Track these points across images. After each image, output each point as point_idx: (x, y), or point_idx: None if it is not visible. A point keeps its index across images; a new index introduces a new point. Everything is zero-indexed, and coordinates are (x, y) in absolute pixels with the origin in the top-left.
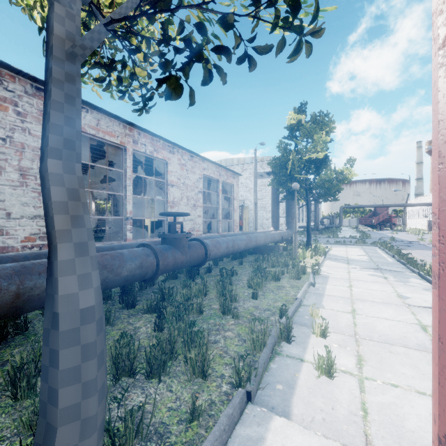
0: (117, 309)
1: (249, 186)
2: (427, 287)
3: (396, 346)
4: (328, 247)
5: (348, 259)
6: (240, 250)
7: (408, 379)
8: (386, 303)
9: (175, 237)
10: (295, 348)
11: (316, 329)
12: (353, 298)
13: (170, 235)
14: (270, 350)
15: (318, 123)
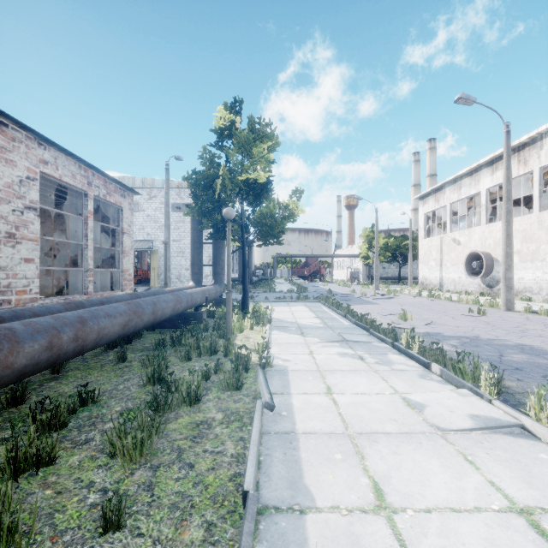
0: None
1: (161, 221)
2: (419, 370)
3: None
4: (270, 308)
5: (299, 326)
6: (108, 340)
7: None
8: (408, 434)
9: None
10: None
11: None
12: (352, 433)
13: None
14: None
15: (258, 134)
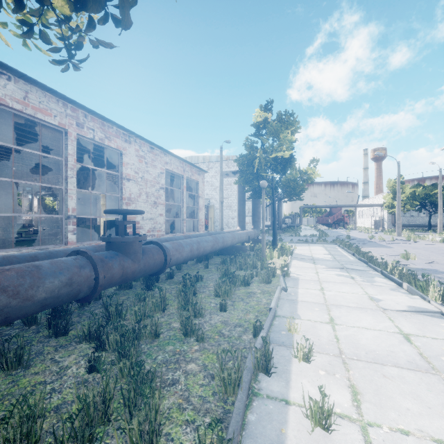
0: (41, 339)
1: (215, 185)
2: (393, 287)
3: (388, 367)
4: (293, 246)
5: (313, 258)
6: (206, 253)
7: (415, 418)
8: (361, 308)
9: (124, 241)
10: (276, 381)
11: (299, 353)
12: (328, 304)
13: (117, 239)
14: (247, 392)
15: (284, 122)
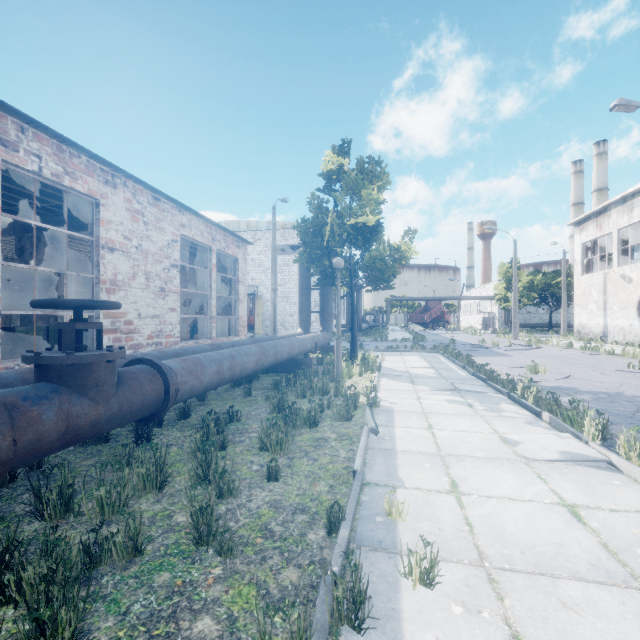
0: None
1: (265, 265)
2: (529, 418)
3: (564, 581)
4: (380, 357)
5: (410, 375)
6: (246, 373)
7: None
8: (494, 459)
9: (72, 362)
10: None
11: (414, 572)
12: (443, 454)
13: (54, 359)
14: None
15: (367, 174)
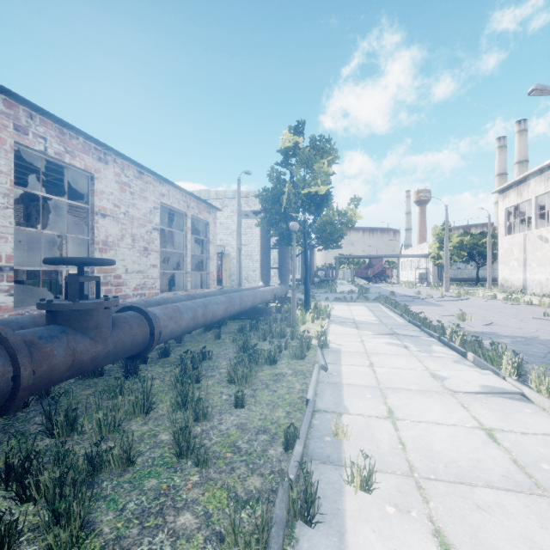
0: None
1: (231, 228)
2: (456, 358)
3: (479, 488)
4: (329, 306)
5: (355, 322)
6: (217, 319)
7: None
8: (425, 391)
9: (77, 308)
10: (324, 537)
11: (355, 479)
12: (382, 387)
13: (63, 306)
14: None
15: (319, 150)
